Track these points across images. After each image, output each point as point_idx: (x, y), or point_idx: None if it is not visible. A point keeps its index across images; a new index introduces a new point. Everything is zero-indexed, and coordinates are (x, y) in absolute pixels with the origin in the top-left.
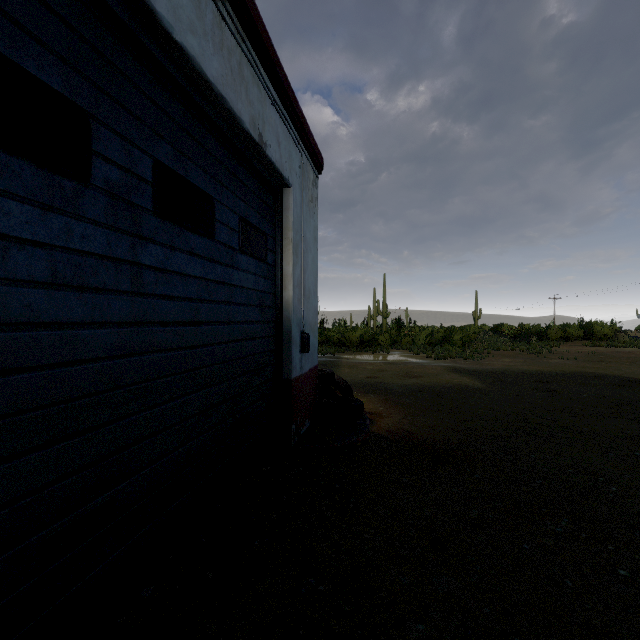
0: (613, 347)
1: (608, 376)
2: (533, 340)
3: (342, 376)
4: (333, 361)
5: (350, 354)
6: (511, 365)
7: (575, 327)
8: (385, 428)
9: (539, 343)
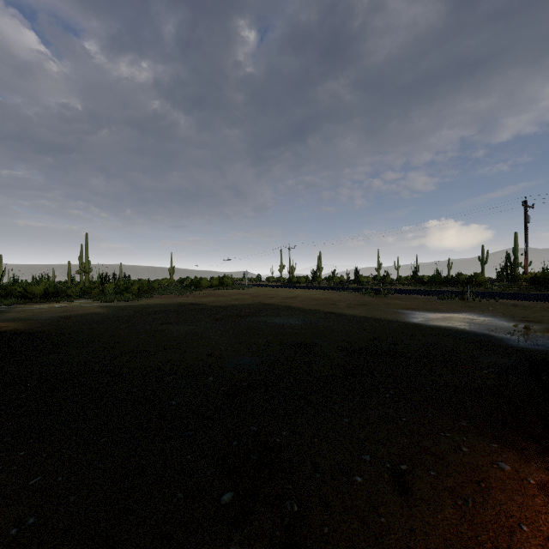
0: (227, 290)
1: (187, 303)
2: (193, 288)
3: (2, 317)
4: (4, 310)
5: (31, 304)
6: (151, 302)
7: (216, 279)
8: (4, 329)
9: (193, 289)
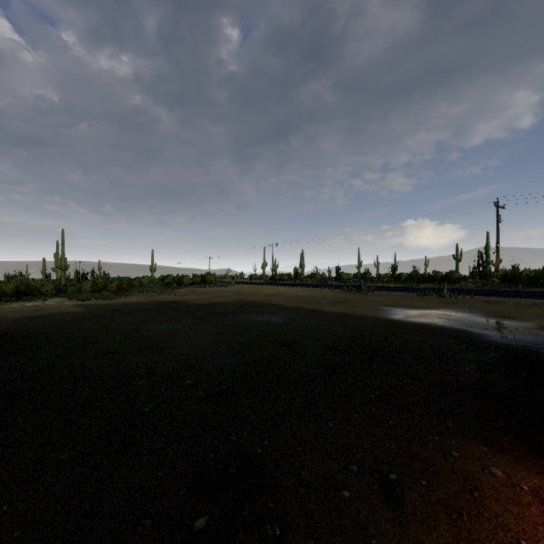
0: (210, 287)
1: (168, 301)
2: (175, 285)
3: None
4: None
5: (0, 303)
6: (130, 300)
7: (198, 276)
8: None
9: (174, 287)
